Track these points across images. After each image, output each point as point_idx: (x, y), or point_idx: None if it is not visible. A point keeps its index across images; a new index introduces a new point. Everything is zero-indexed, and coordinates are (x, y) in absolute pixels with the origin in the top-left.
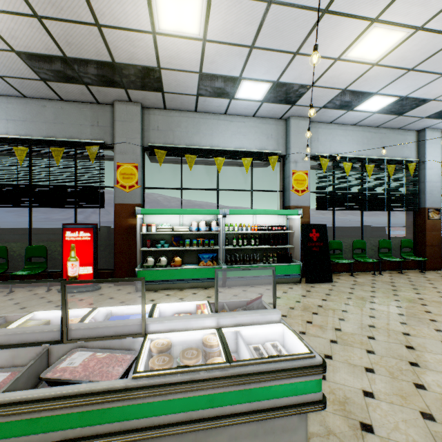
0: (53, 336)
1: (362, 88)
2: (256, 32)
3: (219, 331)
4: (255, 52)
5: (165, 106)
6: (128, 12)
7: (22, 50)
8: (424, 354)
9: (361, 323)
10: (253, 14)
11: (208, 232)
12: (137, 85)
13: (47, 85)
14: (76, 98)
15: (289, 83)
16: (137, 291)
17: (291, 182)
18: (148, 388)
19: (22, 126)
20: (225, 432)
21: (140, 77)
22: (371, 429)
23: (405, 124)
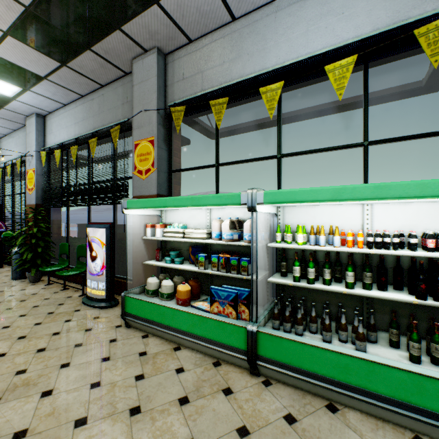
0: None
1: None
2: None
3: None
4: None
5: (186, 35)
6: None
7: (5, 26)
8: None
9: None
10: None
11: (235, 242)
12: (121, 10)
13: (73, 70)
14: (106, 77)
15: None
16: (127, 326)
17: None
18: None
19: (82, 126)
20: None
21: None
22: None
23: None
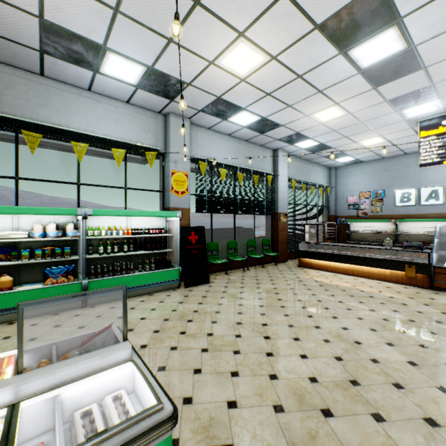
0: None
1: (234, 101)
2: None
3: (11, 412)
4: (121, 19)
5: None
6: None
7: None
8: (277, 341)
9: (231, 322)
10: None
11: (61, 238)
12: None
13: None
14: None
15: (166, 73)
16: None
17: (171, 182)
18: None
19: None
20: None
21: None
22: None
23: (266, 143)
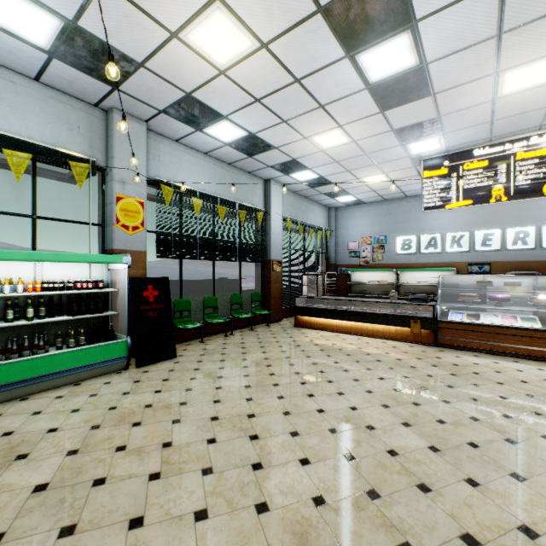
0: None
1: (211, 103)
2: None
3: None
4: None
5: None
6: None
7: None
8: (268, 442)
9: (203, 418)
10: None
11: None
12: None
13: None
14: None
15: (101, 39)
16: None
17: (116, 212)
18: None
19: None
20: None
21: None
22: None
23: (255, 169)
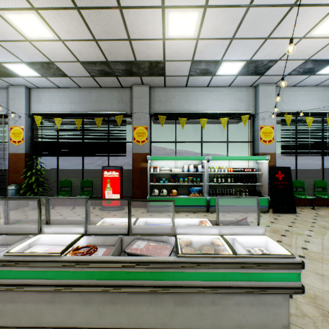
0: (123, 231)
1: (324, 57)
2: (236, 28)
3: (222, 237)
4: (234, 42)
5: (165, 85)
6: (149, 29)
7: (83, 60)
8: None
9: (325, 245)
10: (235, 16)
11: (195, 172)
12: (148, 74)
13: (94, 79)
14: (109, 85)
15: (260, 60)
16: (148, 211)
17: (260, 135)
18: (188, 263)
19: (78, 105)
20: (232, 299)
21: (151, 68)
22: None
23: None
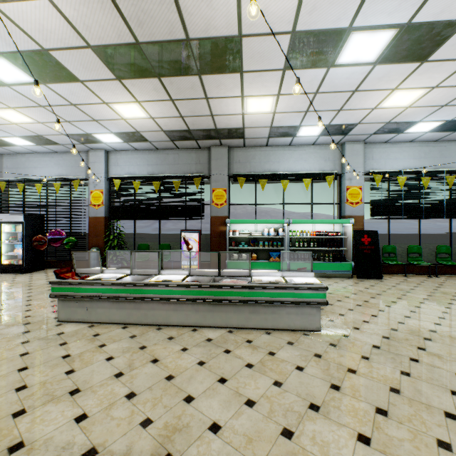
0: (215, 274)
1: (405, 120)
2: (308, 105)
3: (282, 277)
4: (309, 113)
5: (244, 145)
6: (230, 109)
7: (167, 130)
8: (420, 314)
9: (387, 300)
10: (305, 99)
11: (276, 236)
12: (228, 137)
13: (173, 143)
14: (187, 147)
15: (339, 124)
16: None
17: (346, 196)
18: (257, 286)
19: (156, 168)
20: (285, 310)
21: (230, 133)
22: (358, 329)
23: None
